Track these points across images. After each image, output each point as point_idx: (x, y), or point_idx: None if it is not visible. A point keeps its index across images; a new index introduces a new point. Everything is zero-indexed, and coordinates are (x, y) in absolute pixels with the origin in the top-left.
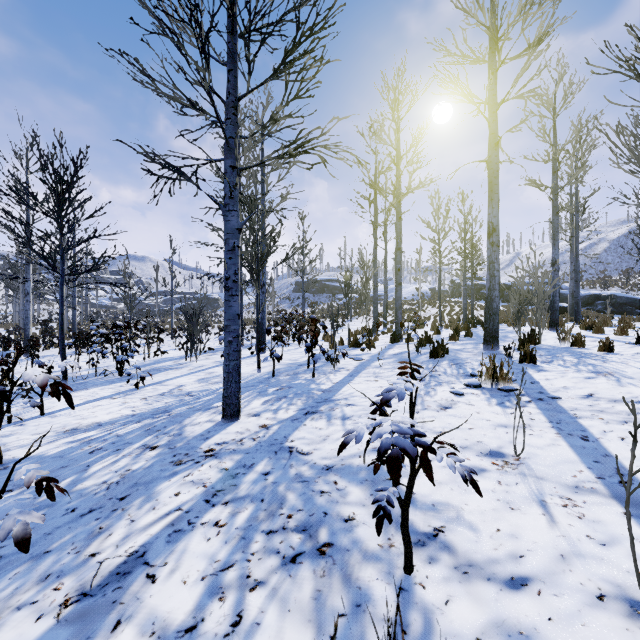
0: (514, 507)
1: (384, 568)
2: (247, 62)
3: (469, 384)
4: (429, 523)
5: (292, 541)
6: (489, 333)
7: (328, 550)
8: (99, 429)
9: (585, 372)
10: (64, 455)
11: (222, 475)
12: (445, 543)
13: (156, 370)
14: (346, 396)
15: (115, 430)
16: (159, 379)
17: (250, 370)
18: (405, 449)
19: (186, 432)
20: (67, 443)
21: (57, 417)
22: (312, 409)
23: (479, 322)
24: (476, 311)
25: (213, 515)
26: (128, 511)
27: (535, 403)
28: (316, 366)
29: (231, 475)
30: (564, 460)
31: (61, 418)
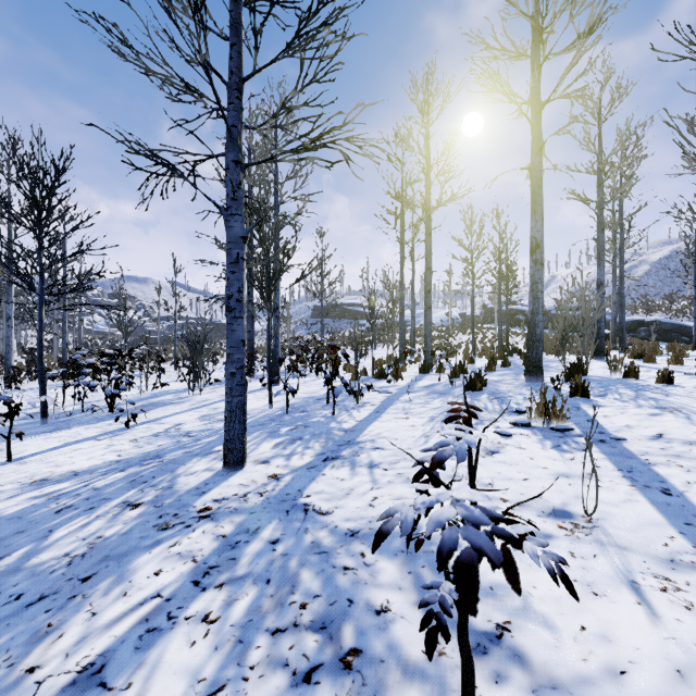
0: (598, 592)
1: (434, 692)
2: (253, 32)
3: (516, 423)
4: (489, 616)
5: (306, 646)
6: (532, 362)
7: (355, 661)
8: (74, 480)
9: (648, 408)
10: (23, 515)
11: (218, 544)
12: (514, 649)
13: (153, 405)
14: (372, 437)
15: (92, 481)
16: (155, 416)
17: (261, 405)
18: (483, 551)
19: (178, 484)
20: (31, 499)
21: (26, 464)
22: (332, 454)
23: (515, 350)
24: (511, 338)
25: (202, 604)
26: (90, 599)
27: (597, 446)
28: (337, 400)
29: (229, 544)
30: (648, 522)
31: (31, 465)
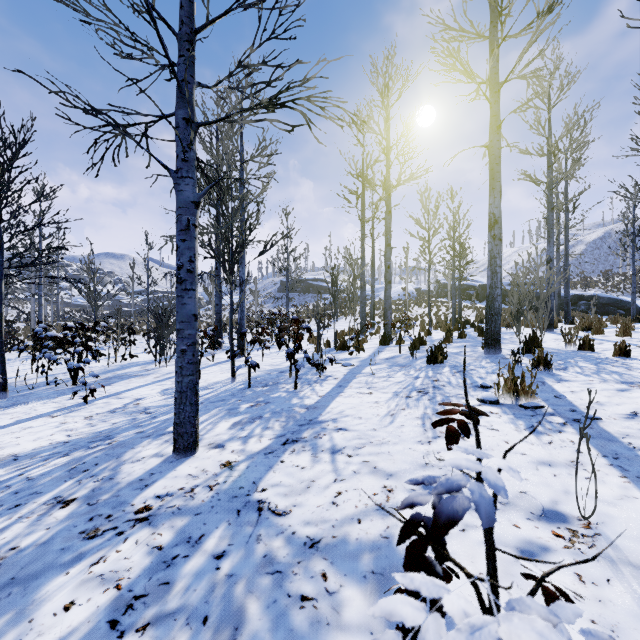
0: None
1: None
2: None
3: (484, 399)
4: None
5: None
6: (490, 335)
7: None
8: (10, 466)
9: (614, 382)
10: None
11: (151, 561)
12: None
13: (118, 378)
14: (335, 416)
15: (29, 469)
16: (117, 389)
17: (224, 378)
18: None
19: (121, 474)
20: None
21: None
22: (293, 436)
23: (467, 322)
24: (463, 311)
25: None
26: None
27: (572, 426)
28: (299, 373)
29: (165, 560)
30: None
31: None
